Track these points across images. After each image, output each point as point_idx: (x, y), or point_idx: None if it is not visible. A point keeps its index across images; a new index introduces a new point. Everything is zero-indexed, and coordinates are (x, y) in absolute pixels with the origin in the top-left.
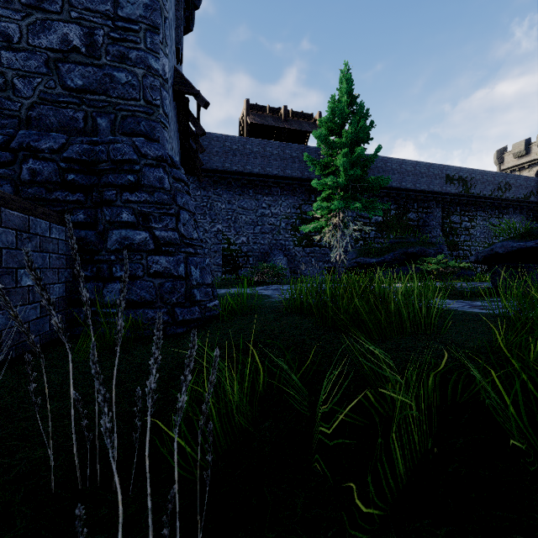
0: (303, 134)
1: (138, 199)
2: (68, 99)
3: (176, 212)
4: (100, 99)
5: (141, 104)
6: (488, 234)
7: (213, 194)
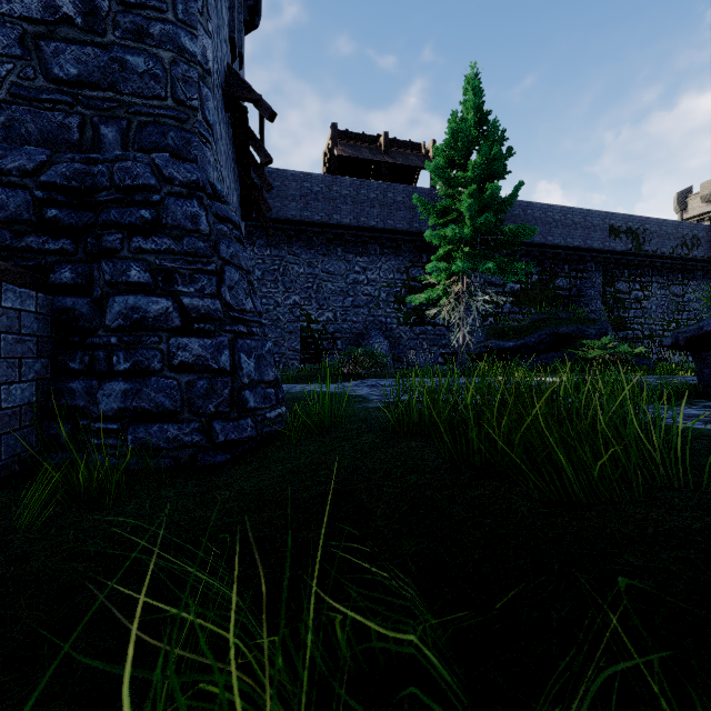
0: (411, 172)
1: (156, 247)
2: (55, 96)
3: (219, 268)
4: (105, 97)
5: (168, 105)
6: (668, 307)
7: (288, 254)
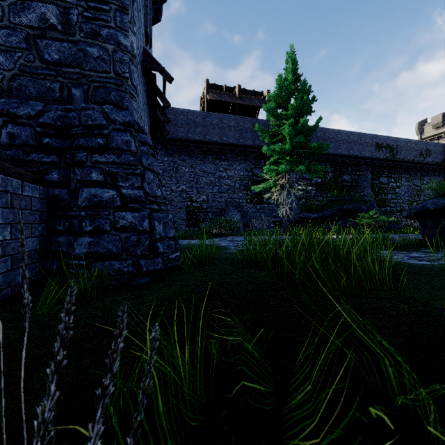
0: (254, 109)
1: (106, 160)
2: (46, 71)
3: (142, 172)
4: (74, 72)
5: (111, 76)
6: (411, 193)
7: (179, 160)
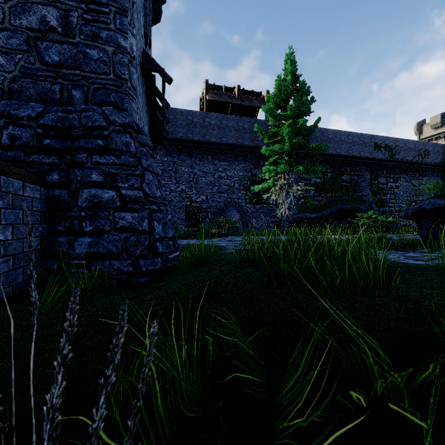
0: (254, 110)
1: (106, 161)
2: (46, 73)
3: (141, 173)
4: (74, 73)
5: (111, 78)
6: (410, 193)
7: (178, 160)
